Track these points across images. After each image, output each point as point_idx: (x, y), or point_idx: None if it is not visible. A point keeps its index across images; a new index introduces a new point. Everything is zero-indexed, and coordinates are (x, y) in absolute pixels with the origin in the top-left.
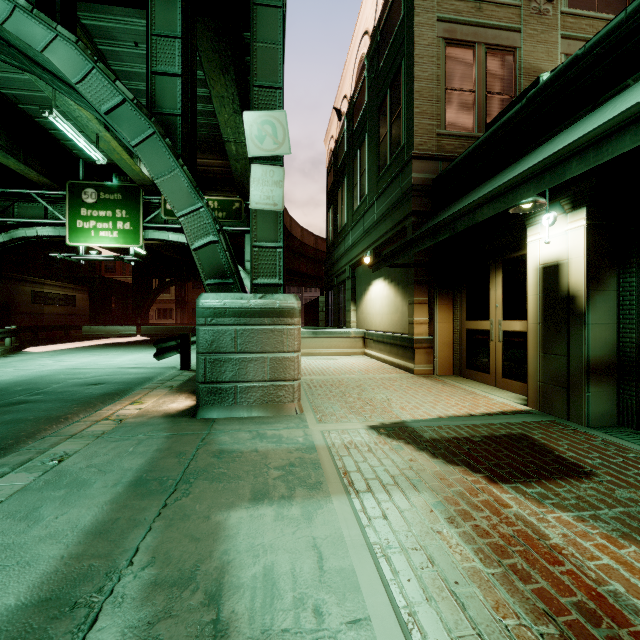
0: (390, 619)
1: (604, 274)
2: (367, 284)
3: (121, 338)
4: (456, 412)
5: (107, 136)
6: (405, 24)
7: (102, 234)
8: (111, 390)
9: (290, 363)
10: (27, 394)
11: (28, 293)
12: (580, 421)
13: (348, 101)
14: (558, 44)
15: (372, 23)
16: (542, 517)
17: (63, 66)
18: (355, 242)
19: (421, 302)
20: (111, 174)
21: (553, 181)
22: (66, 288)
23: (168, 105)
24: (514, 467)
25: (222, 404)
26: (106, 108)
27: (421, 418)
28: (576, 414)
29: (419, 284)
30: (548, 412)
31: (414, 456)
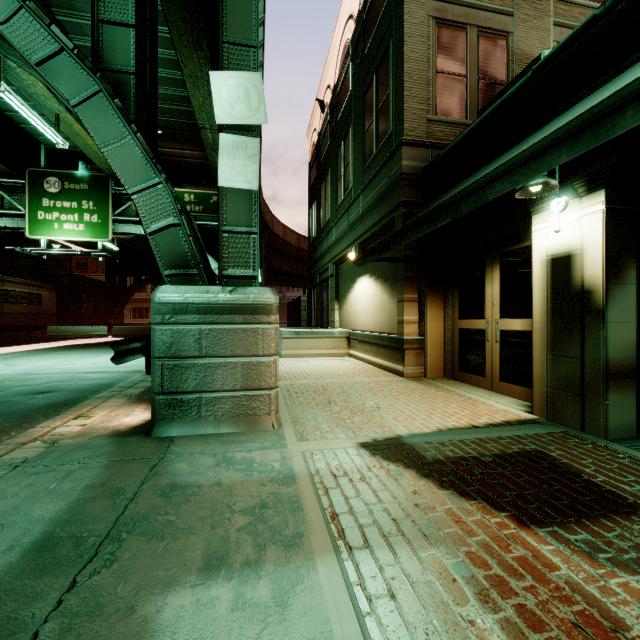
0: None
1: (624, 266)
2: (352, 282)
3: (90, 339)
4: (456, 423)
5: (68, 118)
6: (393, 2)
7: (66, 227)
8: (60, 400)
9: (266, 369)
10: None
11: None
12: (597, 433)
13: (332, 91)
14: (551, 31)
15: (357, 6)
16: (604, 585)
17: None
18: (339, 238)
19: (411, 300)
20: (78, 163)
21: (597, 140)
22: (30, 285)
23: (119, 61)
24: (543, 500)
25: (183, 419)
26: (38, 57)
27: (418, 431)
28: (592, 425)
29: (409, 280)
30: (558, 421)
31: (418, 486)
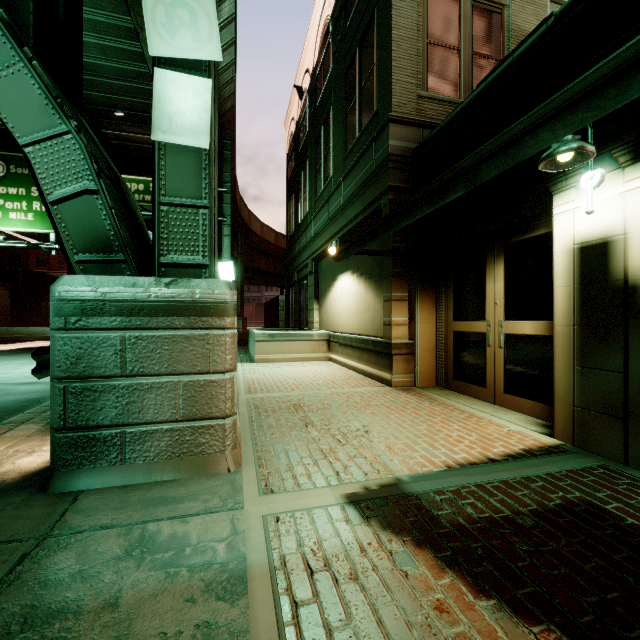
0: None
1: None
2: (332, 279)
3: (46, 341)
4: (467, 454)
5: None
6: None
7: (12, 216)
8: None
9: (218, 390)
10: None
11: None
12: None
13: (310, 75)
14: (547, 8)
15: None
16: None
17: None
18: (318, 232)
19: (399, 298)
20: None
21: None
22: None
23: None
24: None
25: (97, 464)
26: None
27: (422, 471)
28: None
29: (397, 276)
30: (589, 449)
31: (442, 591)
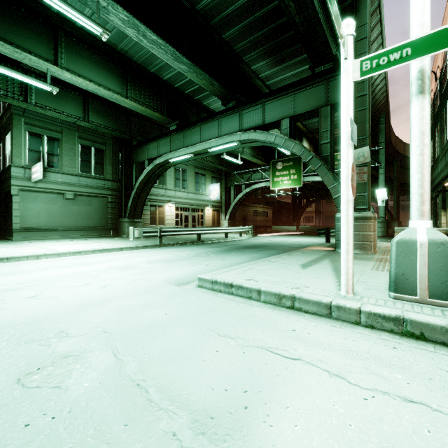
0: (370, 266)
1: None
2: None
3: (289, 232)
4: None
5: None
6: None
7: (284, 182)
8: (302, 246)
9: (369, 236)
10: (278, 245)
11: (251, 211)
12: None
13: (439, 71)
14: None
15: None
16: None
17: (296, 151)
18: (441, 170)
19: None
20: None
21: None
22: (264, 208)
23: (325, 153)
24: None
25: None
26: (307, 160)
27: None
28: None
29: None
30: None
31: None
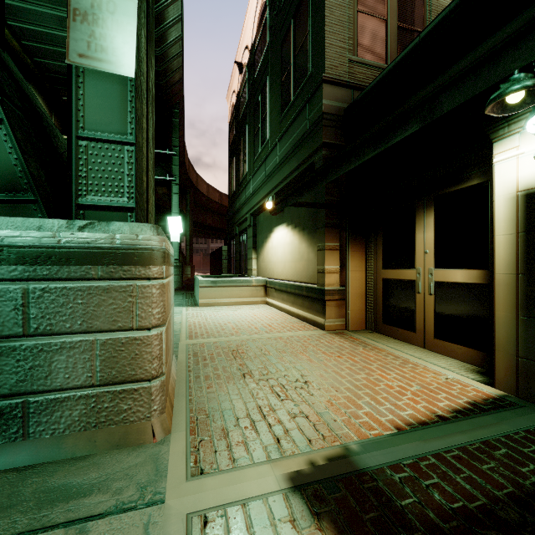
0: None
1: None
2: (268, 231)
3: None
4: (414, 411)
5: None
6: None
7: None
8: None
9: (143, 348)
10: None
11: None
12: None
13: (249, 50)
14: None
15: None
16: None
17: None
18: (256, 189)
19: (332, 248)
20: None
21: None
22: None
23: None
24: None
25: None
26: None
27: (371, 435)
28: None
29: (330, 227)
30: None
31: None
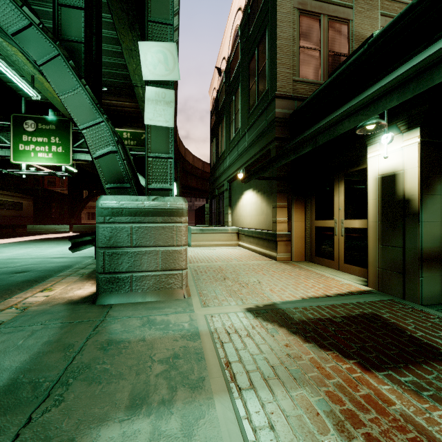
0: None
1: (433, 181)
2: (240, 194)
3: (57, 234)
4: (315, 293)
5: (40, 78)
6: None
7: (40, 155)
8: (32, 277)
9: (179, 255)
10: None
11: None
12: (414, 300)
13: (226, 61)
14: (378, 19)
15: (244, 1)
16: (429, 417)
17: None
18: (231, 163)
19: (281, 206)
20: (48, 111)
21: (419, 88)
22: (15, 197)
23: (73, 33)
24: (379, 350)
25: (119, 291)
26: (13, 30)
27: (288, 300)
28: (411, 294)
29: (280, 193)
30: (386, 292)
31: (289, 341)
